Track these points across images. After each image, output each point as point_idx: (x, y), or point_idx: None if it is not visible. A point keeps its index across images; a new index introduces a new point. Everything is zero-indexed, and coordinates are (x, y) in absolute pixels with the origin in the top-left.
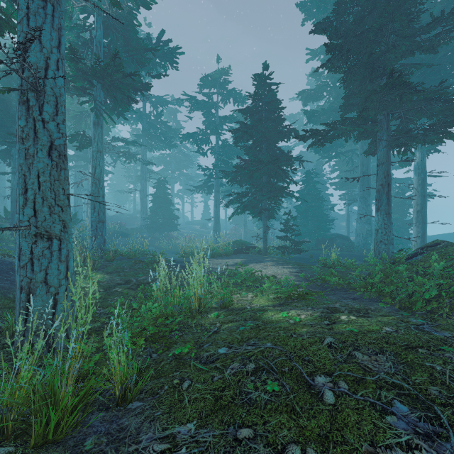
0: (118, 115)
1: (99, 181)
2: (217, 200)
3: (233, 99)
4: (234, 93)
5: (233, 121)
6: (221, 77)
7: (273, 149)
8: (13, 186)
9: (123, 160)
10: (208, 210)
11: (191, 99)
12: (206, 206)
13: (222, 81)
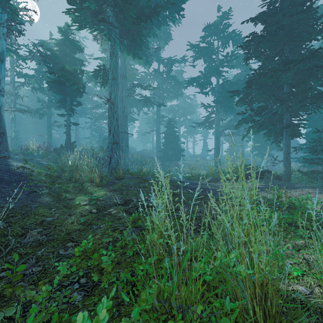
0: (134, 55)
1: (114, 106)
2: (217, 132)
3: (232, 42)
4: (233, 36)
5: (234, 58)
6: (222, 22)
7: (298, 53)
8: (67, 124)
9: (145, 112)
10: (206, 146)
11: (194, 48)
12: (205, 143)
13: (222, 27)
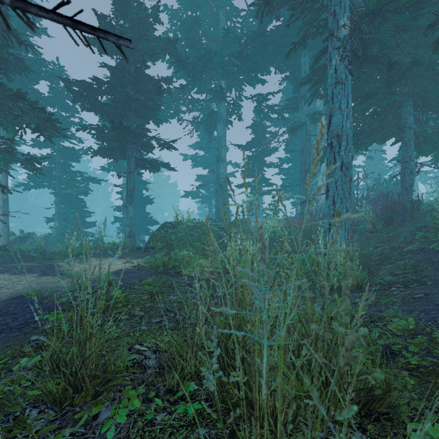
0: None
1: None
2: None
3: None
4: None
5: None
6: None
7: None
8: None
9: None
10: None
11: None
12: None
13: None
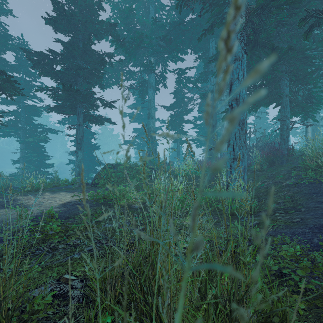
0: None
1: None
2: None
3: None
4: None
5: None
6: None
7: None
8: None
9: None
10: None
11: None
12: None
13: None
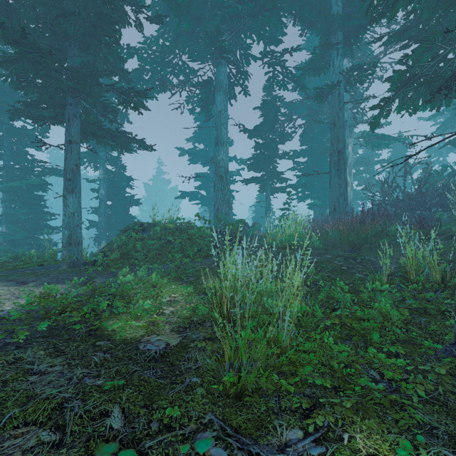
0: None
1: None
2: None
3: None
4: None
5: None
6: None
7: None
8: None
9: None
10: None
11: None
12: None
13: None
